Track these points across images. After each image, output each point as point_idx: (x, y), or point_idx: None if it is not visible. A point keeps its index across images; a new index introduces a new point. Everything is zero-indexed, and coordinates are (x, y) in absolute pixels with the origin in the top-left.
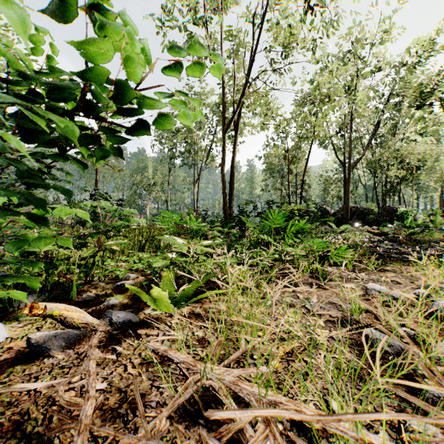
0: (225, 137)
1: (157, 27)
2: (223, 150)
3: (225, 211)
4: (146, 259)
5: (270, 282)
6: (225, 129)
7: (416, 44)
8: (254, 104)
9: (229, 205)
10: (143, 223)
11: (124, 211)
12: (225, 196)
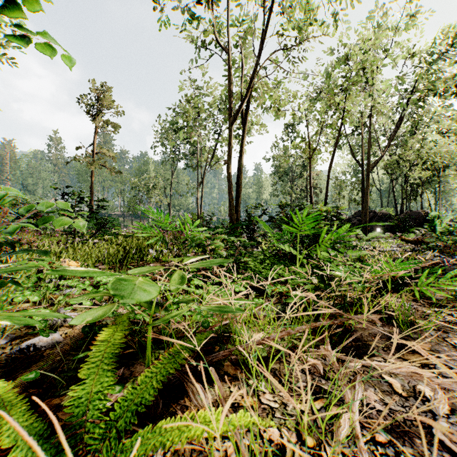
0: (232, 130)
1: (152, 1)
2: (229, 145)
3: (231, 216)
4: (76, 298)
5: (313, 332)
6: (232, 120)
7: (442, 31)
8: (263, 97)
9: (236, 208)
10: (81, 227)
11: (40, 204)
12: (232, 198)
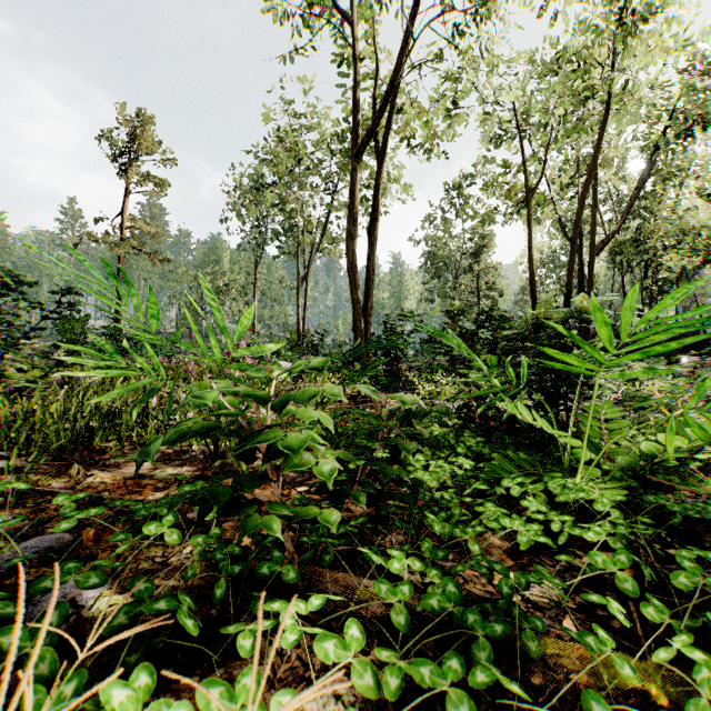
0: (357, 169)
1: None
2: (352, 198)
3: (355, 332)
4: None
5: None
6: (357, 150)
7: None
8: (411, 126)
9: (364, 317)
10: None
11: None
12: (356, 299)
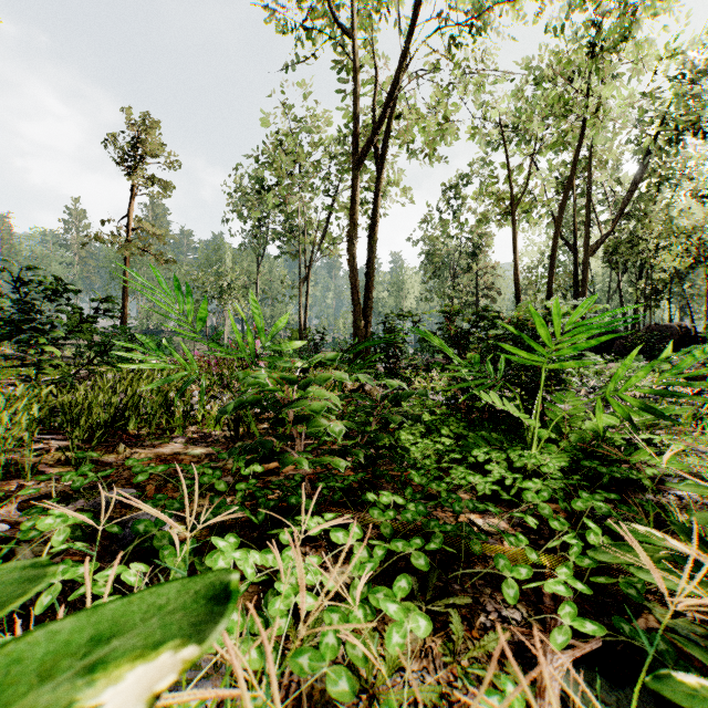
0: (357, 176)
1: None
2: (353, 204)
3: (355, 331)
4: None
5: None
6: (357, 158)
7: None
8: (410, 132)
9: (364, 317)
10: None
11: None
12: (357, 300)
